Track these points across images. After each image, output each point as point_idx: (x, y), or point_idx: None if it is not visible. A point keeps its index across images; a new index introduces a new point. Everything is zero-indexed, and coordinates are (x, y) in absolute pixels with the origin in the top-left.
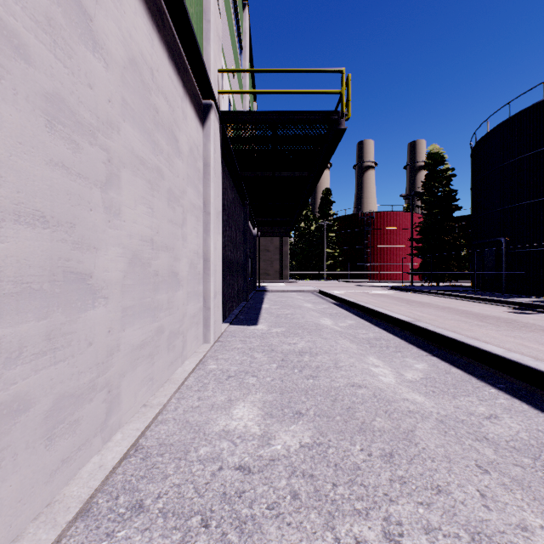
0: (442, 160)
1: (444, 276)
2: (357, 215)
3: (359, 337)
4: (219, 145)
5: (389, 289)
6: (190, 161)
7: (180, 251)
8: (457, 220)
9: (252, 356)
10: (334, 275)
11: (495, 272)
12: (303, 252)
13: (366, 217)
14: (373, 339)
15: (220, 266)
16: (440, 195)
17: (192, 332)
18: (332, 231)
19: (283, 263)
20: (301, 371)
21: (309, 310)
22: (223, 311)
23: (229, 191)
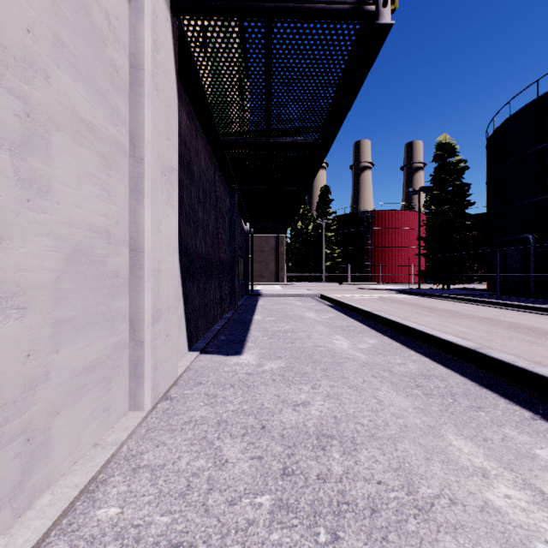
0: (453, 151)
1: (455, 278)
2: (357, 214)
3: (397, 373)
4: (171, 52)
5: (397, 293)
6: (73, 19)
7: (6, 213)
8: (470, 217)
9: (217, 455)
10: (333, 277)
11: (525, 274)
12: (300, 252)
13: (367, 215)
14: (420, 376)
15: (174, 263)
16: (451, 189)
17: (82, 407)
18: (331, 231)
19: (279, 264)
20: (336, 541)
21: (314, 323)
22: (192, 332)
23: (205, 159)
